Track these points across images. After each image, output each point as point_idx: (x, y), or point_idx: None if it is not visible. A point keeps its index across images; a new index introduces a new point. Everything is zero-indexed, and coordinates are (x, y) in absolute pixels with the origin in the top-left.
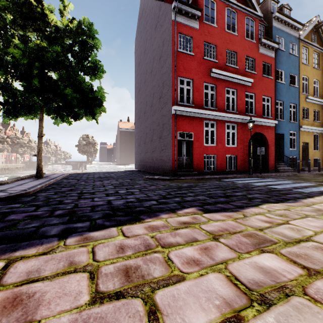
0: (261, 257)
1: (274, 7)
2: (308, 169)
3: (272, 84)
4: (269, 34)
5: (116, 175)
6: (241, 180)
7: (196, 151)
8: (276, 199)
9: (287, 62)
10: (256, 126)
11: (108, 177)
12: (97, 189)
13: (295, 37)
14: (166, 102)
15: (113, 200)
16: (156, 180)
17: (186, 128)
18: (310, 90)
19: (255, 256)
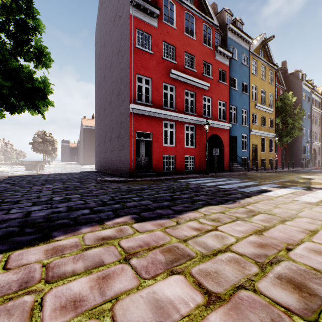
0: (165, 283)
1: (229, 19)
2: (256, 169)
3: (227, 89)
4: (225, 43)
5: (67, 178)
6: (196, 180)
7: (155, 151)
8: (218, 201)
9: (240, 71)
10: (213, 129)
11: (56, 180)
12: (27, 196)
13: (246, 49)
14: (124, 100)
15: (35, 211)
16: (109, 183)
17: (145, 128)
18: (258, 98)
19: (159, 281)
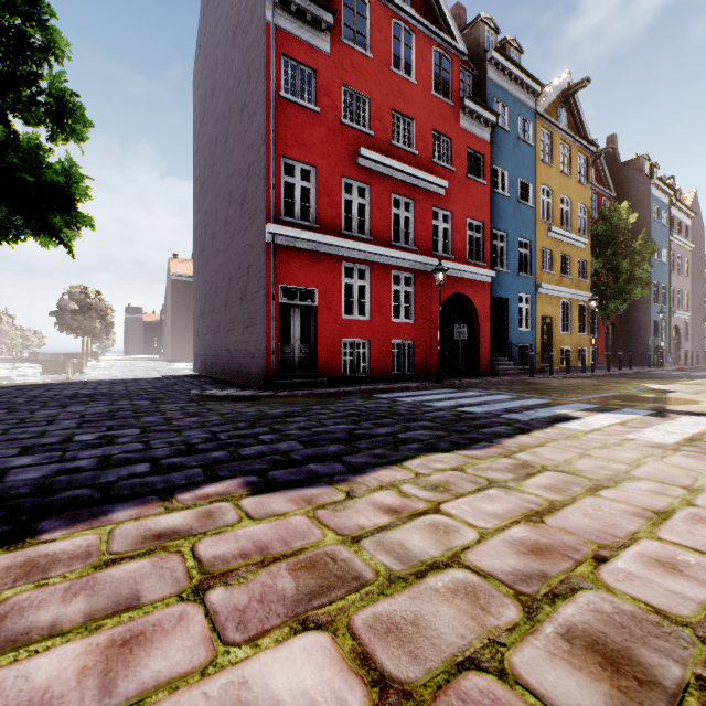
0: (279, 655)
1: (492, 41)
2: (550, 370)
3: (485, 195)
4: (481, 92)
5: (125, 390)
6: (415, 395)
7: (325, 330)
8: (453, 441)
9: (514, 155)
10: (455, 281)
11: (97, 396)
12: (15, 433)
13: (529, 107)
14: (255, 215)
15: (20, 468)
16: (217, 401)
17: (302, 277)
18: (555, 214)
19: (265, 651)
